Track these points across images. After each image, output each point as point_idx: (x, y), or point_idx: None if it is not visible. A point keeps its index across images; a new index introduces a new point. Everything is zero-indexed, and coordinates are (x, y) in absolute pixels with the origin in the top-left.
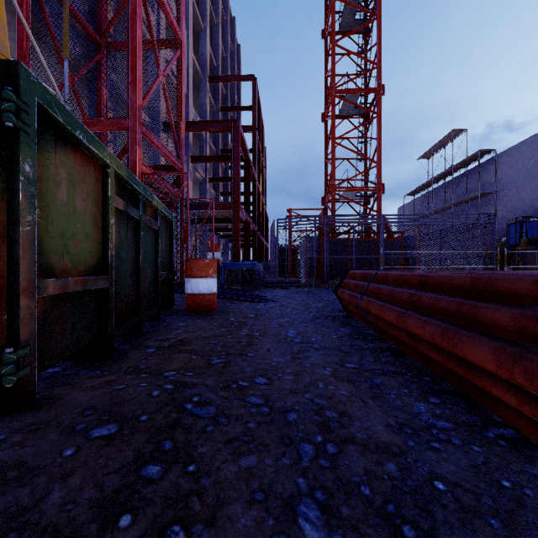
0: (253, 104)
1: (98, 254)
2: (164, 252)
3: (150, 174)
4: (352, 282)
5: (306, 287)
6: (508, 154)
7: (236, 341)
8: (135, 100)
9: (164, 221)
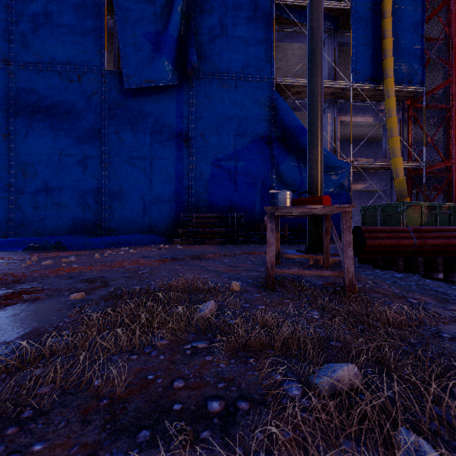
0: None
1: (419, 224)
2: None
3: None
4: None
5: None
6: None
7: None
8: None
9: None
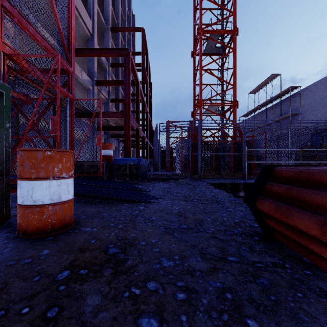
0: (142, 48)
1: None
2: None
3: (13, 55)
4: (315, 192)
5: (183, 178)
6: (309, 89)
7: None
8: None
9: None
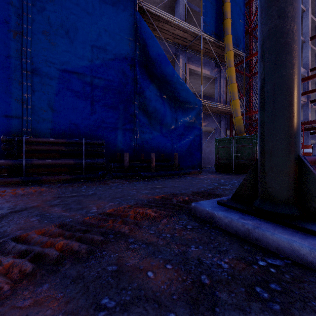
0: None
1: None
2: None
3: None
4: None
5: None
6: None
7: None
8: None
9: None
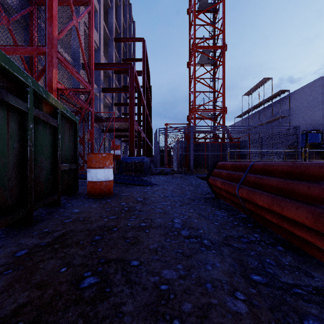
0: (143, 57)
1: None
2: (67, 147)
3: (63, 89)
4: (223, 171)
5: (178, 173)
6: (297, 93)
7: (121, 236)
8: (51, 32)
9: (67, 121)
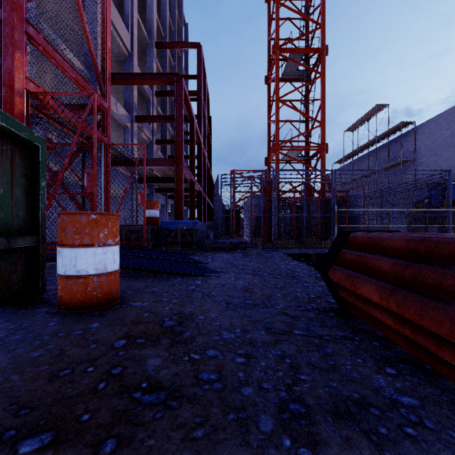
0: (198, 70)
1: None
2: (3, 199)
3: (38, 93)
4: (380, 259)
5: (252, 247)
6: (427, 126)
7: None
8: None
9: (3, 139)
